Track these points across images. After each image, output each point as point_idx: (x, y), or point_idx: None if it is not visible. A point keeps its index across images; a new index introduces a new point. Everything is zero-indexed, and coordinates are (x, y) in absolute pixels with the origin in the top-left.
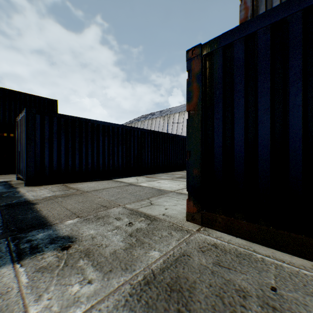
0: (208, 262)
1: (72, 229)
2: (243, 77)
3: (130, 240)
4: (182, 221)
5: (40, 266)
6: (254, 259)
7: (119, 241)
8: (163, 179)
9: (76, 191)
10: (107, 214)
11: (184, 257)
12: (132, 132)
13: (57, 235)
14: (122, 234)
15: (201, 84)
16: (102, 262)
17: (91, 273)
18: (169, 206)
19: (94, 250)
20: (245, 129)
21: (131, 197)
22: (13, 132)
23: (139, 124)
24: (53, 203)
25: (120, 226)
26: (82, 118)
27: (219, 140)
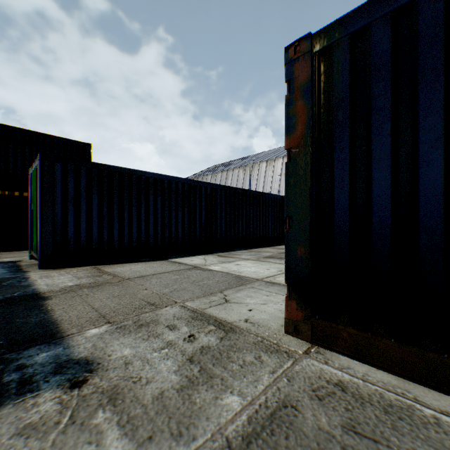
0: (333, 424)
1: (94, 346)
2: (390, 83)
3: (190, 371)
4: (277, 334)
5: (27, 423)
6: (420, 419)
7: (170, 371)
8: (244, 260)
9: (111, 278)
10: (155, 318)
11: (286, 409)
12: (197, 189)
13: (69, 358)
14: (177, 356)
15: (310, 102)
16: (137, 417)
17: (114, 442)
18: (256, 305)
19: (126, 389)
20: (393, 176)
21: (195, 289)
22: (28, 190)
23: (208, 178)
24: (73, 298)
25: (174, 342)
26: (123, 168)
27: (343, 197)
